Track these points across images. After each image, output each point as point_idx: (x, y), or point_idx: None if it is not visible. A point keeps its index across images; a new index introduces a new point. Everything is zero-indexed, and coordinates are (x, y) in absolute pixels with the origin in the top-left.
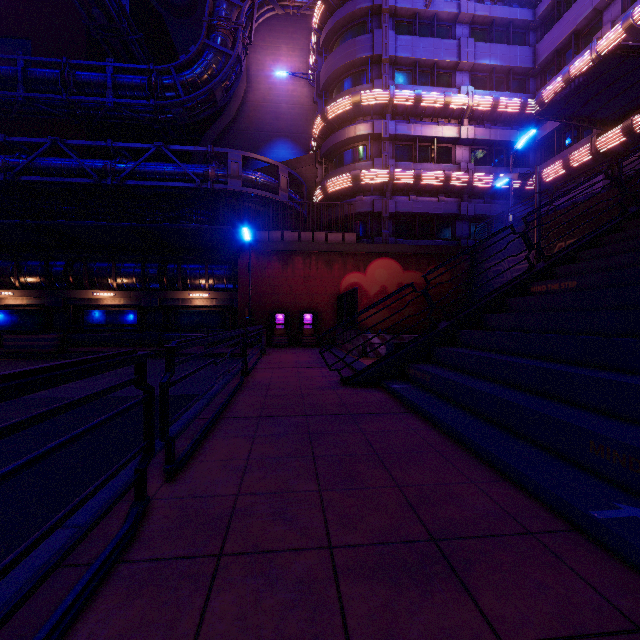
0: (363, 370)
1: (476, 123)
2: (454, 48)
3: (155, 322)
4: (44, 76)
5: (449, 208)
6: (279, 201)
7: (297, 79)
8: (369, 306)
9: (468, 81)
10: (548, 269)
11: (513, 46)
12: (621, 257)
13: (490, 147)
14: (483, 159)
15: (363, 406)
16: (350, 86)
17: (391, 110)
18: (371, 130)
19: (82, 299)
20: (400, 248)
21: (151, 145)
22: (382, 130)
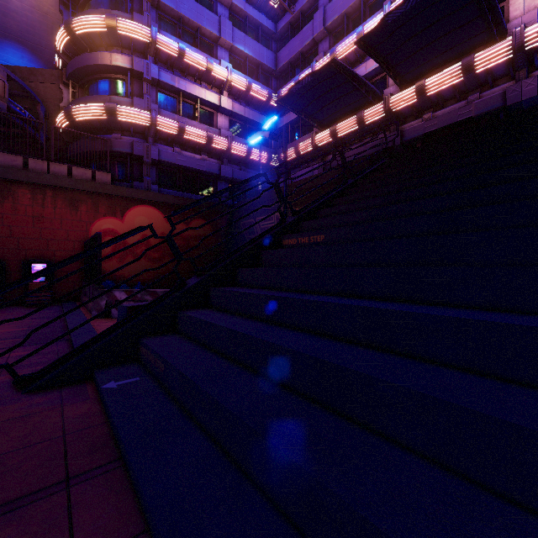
0: (64, 358)
1: (234, 98)
2: (216, 22)
3: None
4: None
5: (211, 167)
6: None
7: None
8: (76, 255)
9: (228, 59)
10: (296, 223)
11: (262, 45)
12: (357, 214)
13: (245, 123)
14: (239, 132)
15: (2, 471)
16: (105, 8)
17: (154, 53)
18: (130, 65)
19: None
20: (163, 197)
21: None
22: (143, 69)
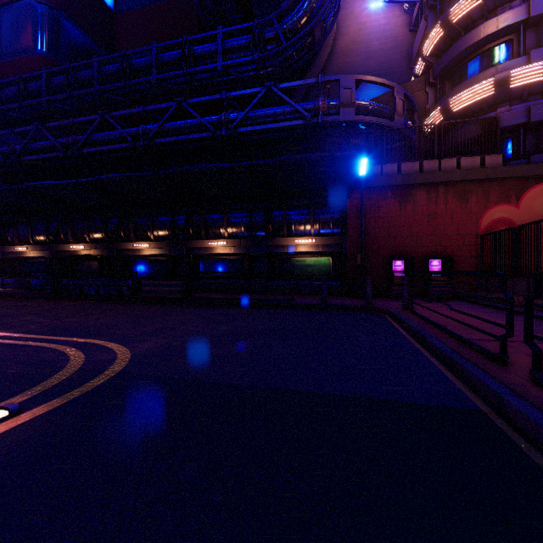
0: None
1: None
2: None
3: (261, 270)
4: (170, 58)
5: None
6: (394, 128)
7: (390, 11)
8: None
9: None
10: None
11: None
12: None
13: None
14: None
15: None
16: None
17: None
18: (525, 14)
19: (199, 248)
20: None
21: (261, 88)
22: None
